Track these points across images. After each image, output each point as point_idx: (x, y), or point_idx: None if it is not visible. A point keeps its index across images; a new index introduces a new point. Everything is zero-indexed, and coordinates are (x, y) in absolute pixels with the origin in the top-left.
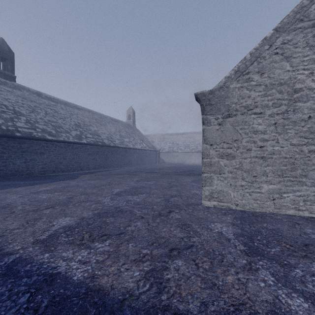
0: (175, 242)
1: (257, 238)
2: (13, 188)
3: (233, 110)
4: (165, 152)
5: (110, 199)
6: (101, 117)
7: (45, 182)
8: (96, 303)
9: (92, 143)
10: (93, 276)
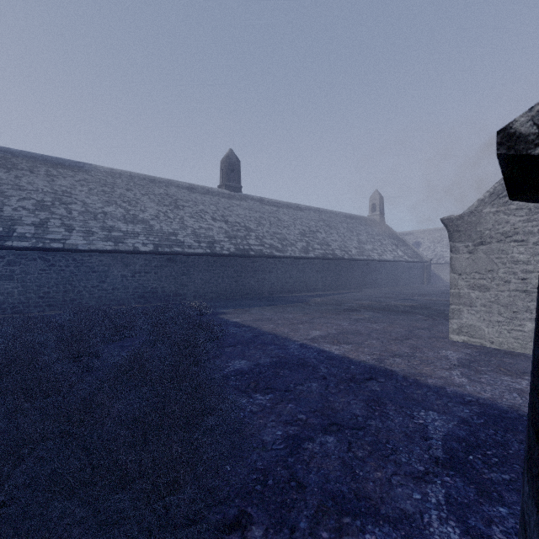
0: (400, 353)
1: (479, 363)
2: (259, 307)
3: (486, 237)
4: (443, 263)
5: (349, 323)
6: (330, 216)
7: (280, 303)
8: (347, 360)
9: (320, 257)
10: (344, 354)
